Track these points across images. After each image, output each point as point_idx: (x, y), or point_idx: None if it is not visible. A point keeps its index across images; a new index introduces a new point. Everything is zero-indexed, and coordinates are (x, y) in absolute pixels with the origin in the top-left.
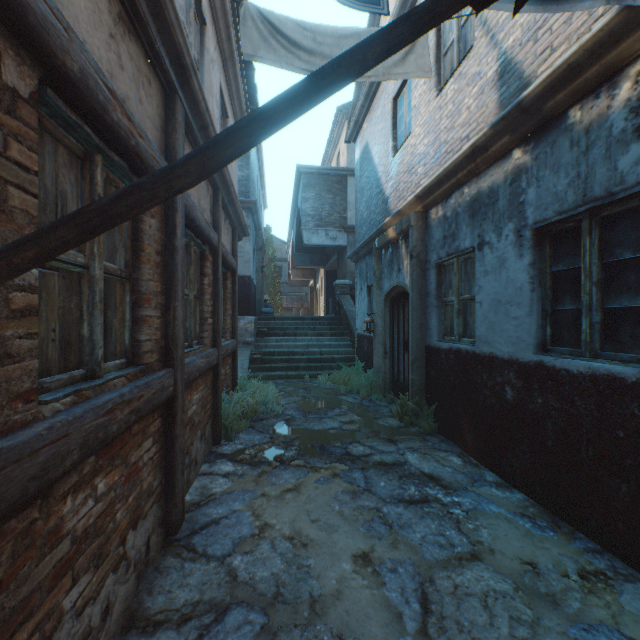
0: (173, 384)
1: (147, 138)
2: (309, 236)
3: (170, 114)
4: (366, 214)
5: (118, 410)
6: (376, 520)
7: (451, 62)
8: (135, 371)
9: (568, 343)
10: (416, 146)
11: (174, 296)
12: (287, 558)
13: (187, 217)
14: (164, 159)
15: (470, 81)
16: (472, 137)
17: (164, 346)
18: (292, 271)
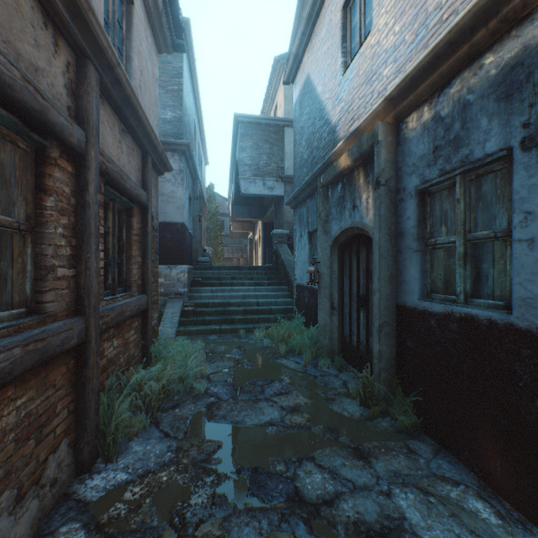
0: None
1: None
2: (246, 185)
3: None
4: (307, 153)
5: None
6: None
7: None
8: None
9: None
10: (380, 42)
11: None
12: None
13: None
14: None
15: None
16: None
17: None
18: (232, 224)
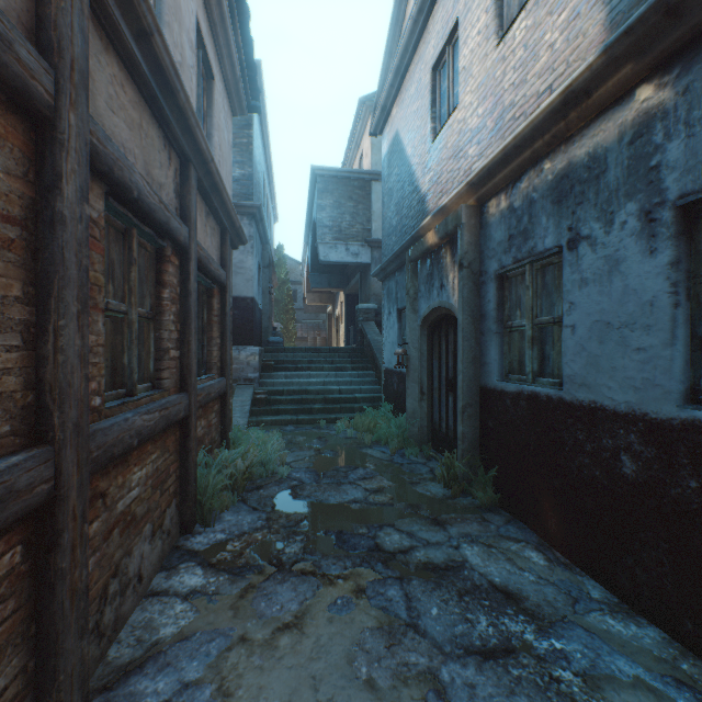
0: (52, 476)
1: None
2: (326, 251)
3: None
4: (396, 220)
5: None
6: None
7: None
8: None
9: None
10: (466, 120)
11: (55, 308)
12: None
13: (106, 176)
14: (13, 24)
15: (554, 6)
16: (558, 86)
17: (34, 403)
18: (307, 295)
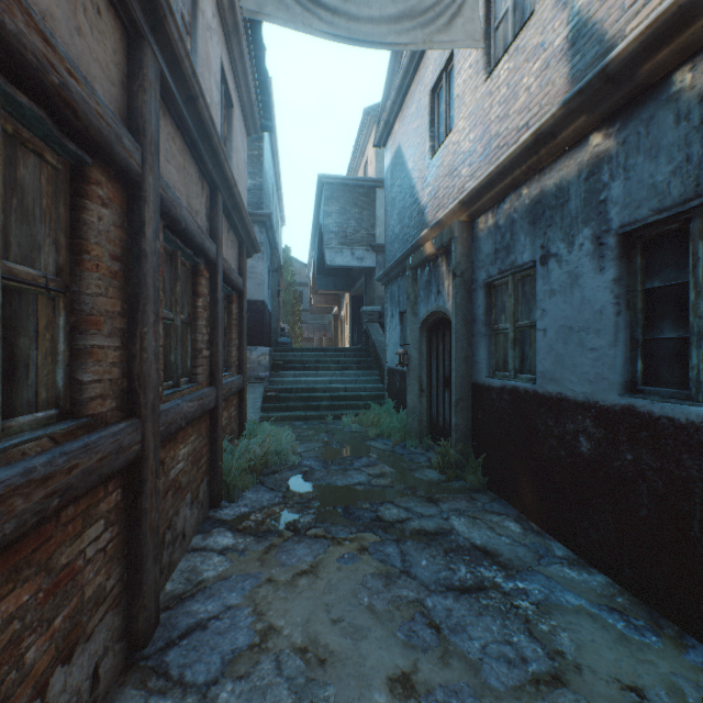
0: (139, 441)
1: (86, 83)
2: (332, 256)
3: (136, 67)
4: (398, 229)
5: (17, 497)
6: (418, 620)
7: (504, 37)
8: (67, 428)
9: (668, 382)
10: (459, 143)
11: (141, 319)
12: (297, 686)
13: (166, 215)
14: (122, 124)
15: (530, 55)
16: (533, 124)
17: (127, 388)
18: (313, 297)
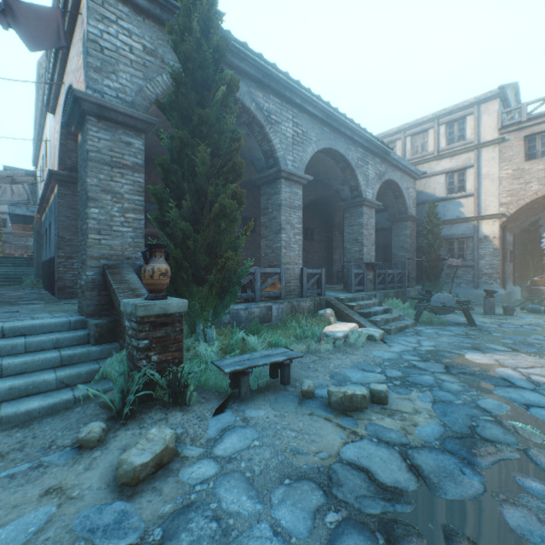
0: None
1: None
2: (14, 208)
3: None
4: None
5: None
6: None
7: None
8: None
9: None
10: None
11: None
12: None
13: None
14: None
15: None
16: None
17: None
18: (13, 225)
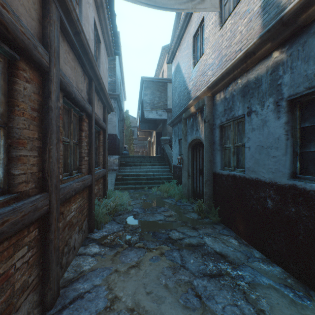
0: (48, 204)
1: (14, 14)
2: (147, 114)
3: (46, 12)
4: (178, 101)
5: None
6: (190, 292)
7: (228, 9)
8: (3, 200)
9: (313, 173)
10: (207, 60)
11: (49, 141)
12: None
13: (64, 90)
14: (37, 40)
15: (242, 16)
16: (243, 49)
17: (41, 177)
18: (139, 132)
